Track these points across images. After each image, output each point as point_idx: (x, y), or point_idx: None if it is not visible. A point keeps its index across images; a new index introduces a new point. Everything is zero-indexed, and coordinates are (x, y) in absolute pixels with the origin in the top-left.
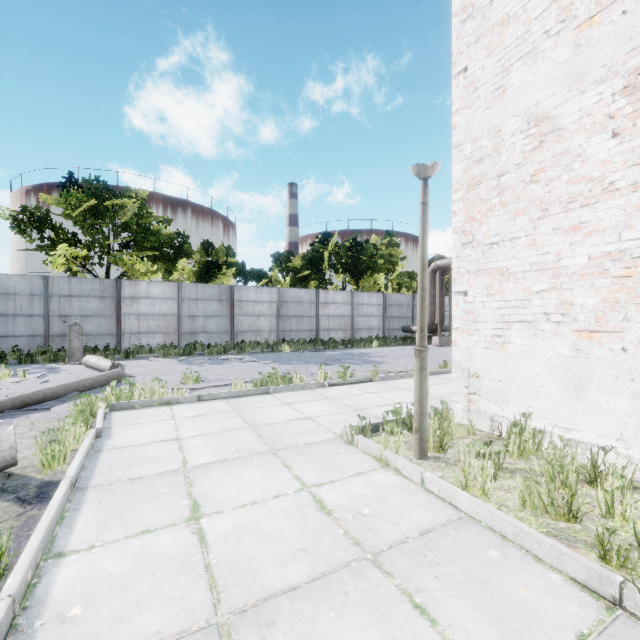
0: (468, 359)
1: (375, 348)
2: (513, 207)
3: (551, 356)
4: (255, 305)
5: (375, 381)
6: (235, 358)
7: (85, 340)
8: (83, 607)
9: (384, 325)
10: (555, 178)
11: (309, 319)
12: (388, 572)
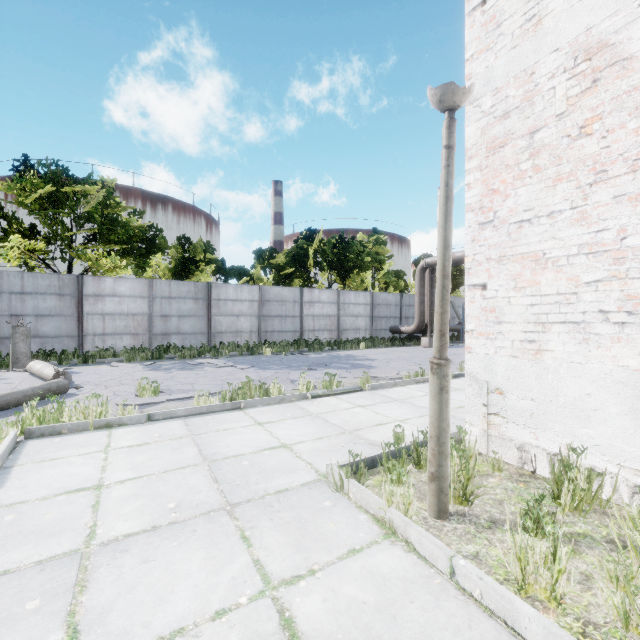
0: (488, 370)
1: (363, 350)
2: (552, 171)
3: (611, 369)
4: (234, 304)
5: (365, 390)
6: (209, 362)
7: (41, 342)
8: None
9: (371, 325)
10: (617, 127)
11: (293, 319)
12: None
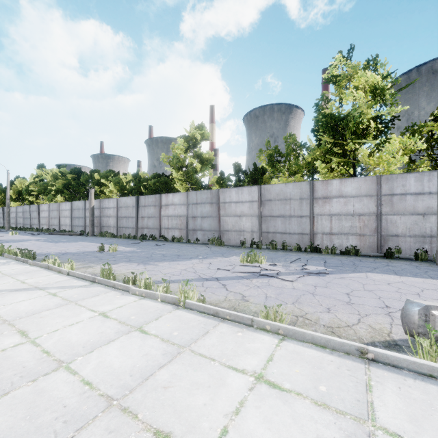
0: None
1: None
2: None
3: None
4: None
5: None
6: None
7: None
8: (239, 335)
9: None
10: None
11: None
12: (102, 396)
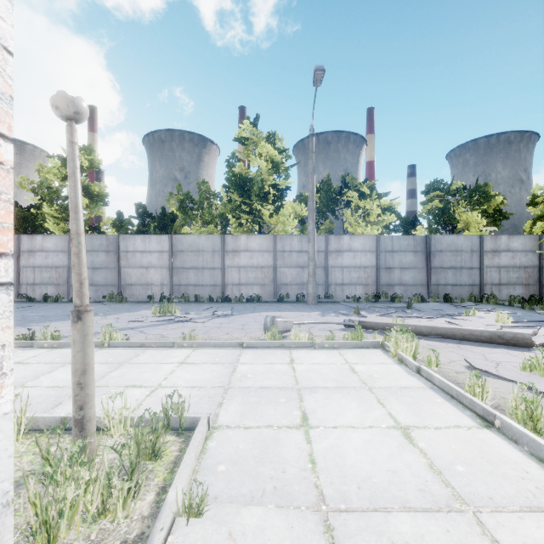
0: None
1: None
2: None
3: None
4: None
5: None
6: None
7: None
8: (165, 352)
9: None
10: None
11: None
12: None
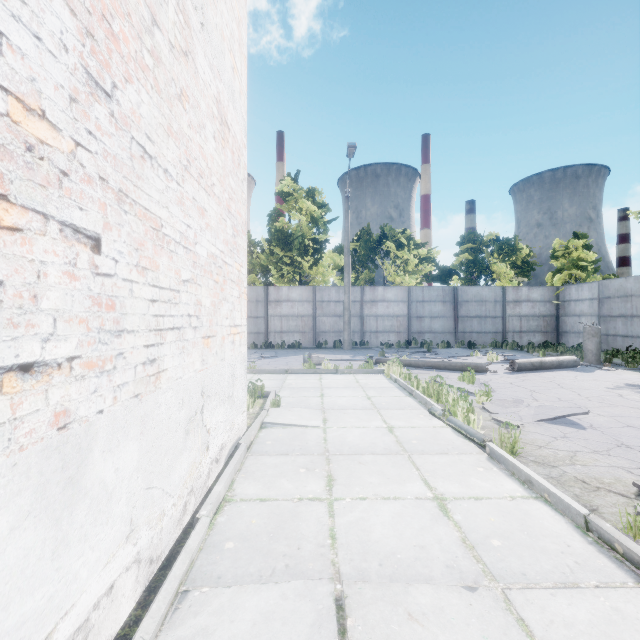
0: None
1: None
2: None
3: None
4: None
5: (485, 450)
6: None
7: None
8: None
9: None
10: None
11: None
12: None
